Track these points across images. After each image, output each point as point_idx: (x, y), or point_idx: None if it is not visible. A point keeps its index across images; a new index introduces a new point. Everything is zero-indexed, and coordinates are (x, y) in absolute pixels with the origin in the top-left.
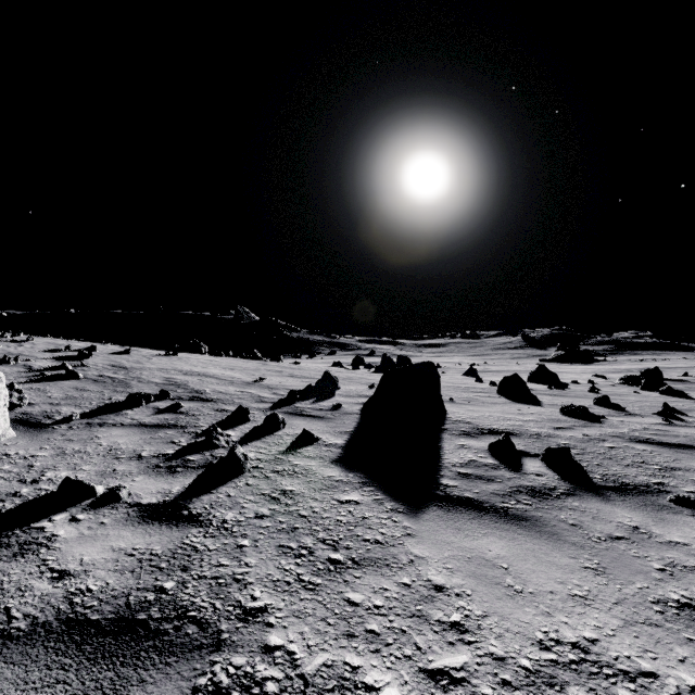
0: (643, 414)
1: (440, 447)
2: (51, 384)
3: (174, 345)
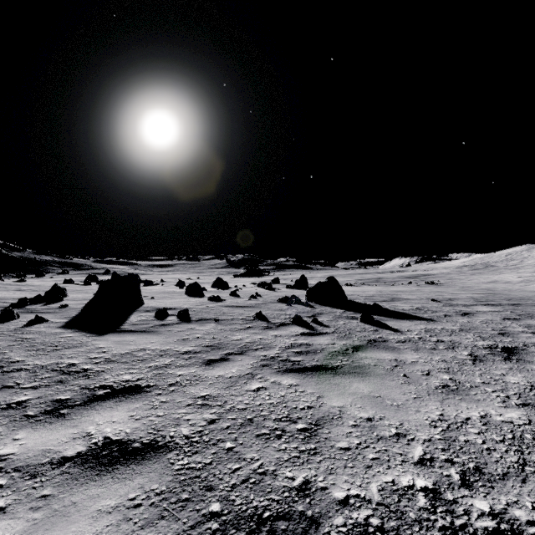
0: (245, 297)
1: (129, 317)
2: None
3: None
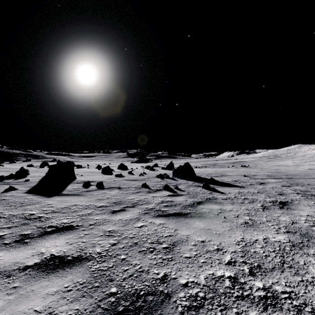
0: (137, 175)
1: (67, 186)
2: None
3: None
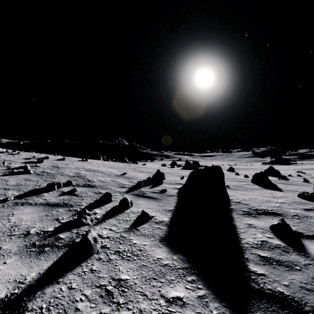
0: None
1: (234, 226)
2: (13, 177)
3: (87, 156)
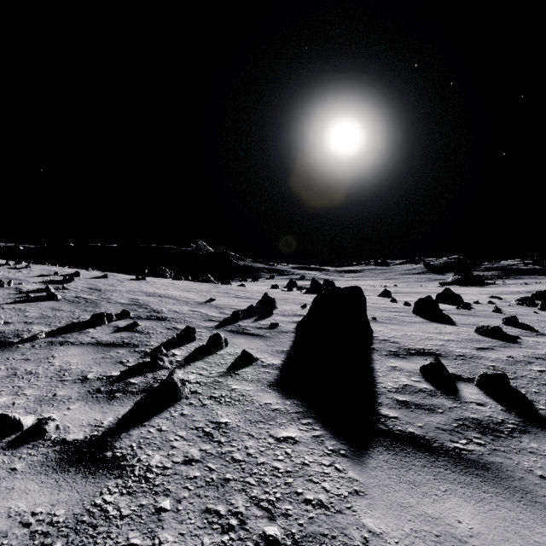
0: None
1: (372, 369)
2: (32, 305)
3: (144, 271)
